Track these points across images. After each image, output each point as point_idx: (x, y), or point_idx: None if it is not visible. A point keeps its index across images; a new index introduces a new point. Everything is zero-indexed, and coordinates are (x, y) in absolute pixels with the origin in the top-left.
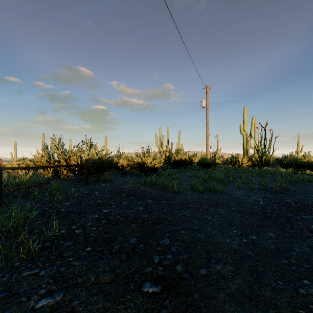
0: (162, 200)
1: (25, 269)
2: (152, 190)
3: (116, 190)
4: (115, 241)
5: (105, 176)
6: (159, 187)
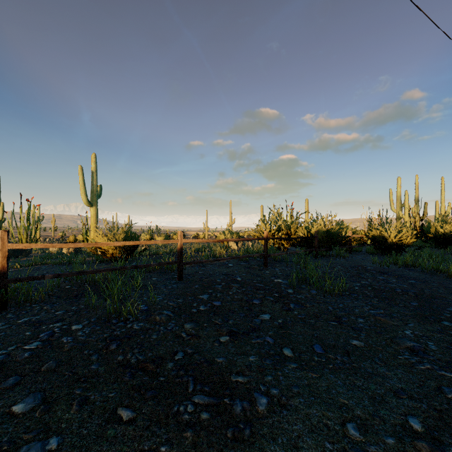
0: (431, 282)
1: (341, 299)
2: (409, 272)
3: (358, 267)
4: (396, 301)
5: (337, 251)
6: (420, 268)
